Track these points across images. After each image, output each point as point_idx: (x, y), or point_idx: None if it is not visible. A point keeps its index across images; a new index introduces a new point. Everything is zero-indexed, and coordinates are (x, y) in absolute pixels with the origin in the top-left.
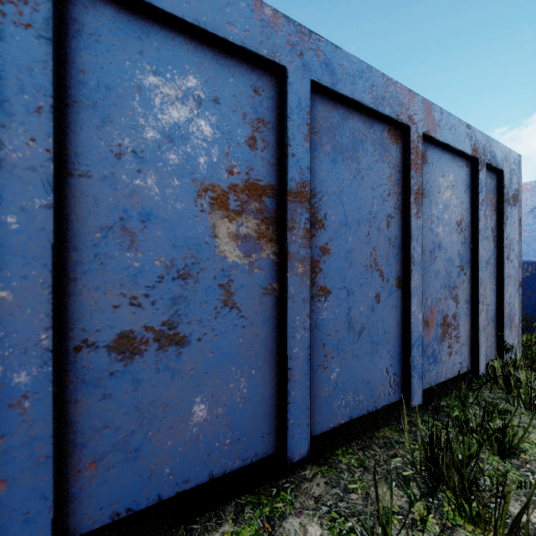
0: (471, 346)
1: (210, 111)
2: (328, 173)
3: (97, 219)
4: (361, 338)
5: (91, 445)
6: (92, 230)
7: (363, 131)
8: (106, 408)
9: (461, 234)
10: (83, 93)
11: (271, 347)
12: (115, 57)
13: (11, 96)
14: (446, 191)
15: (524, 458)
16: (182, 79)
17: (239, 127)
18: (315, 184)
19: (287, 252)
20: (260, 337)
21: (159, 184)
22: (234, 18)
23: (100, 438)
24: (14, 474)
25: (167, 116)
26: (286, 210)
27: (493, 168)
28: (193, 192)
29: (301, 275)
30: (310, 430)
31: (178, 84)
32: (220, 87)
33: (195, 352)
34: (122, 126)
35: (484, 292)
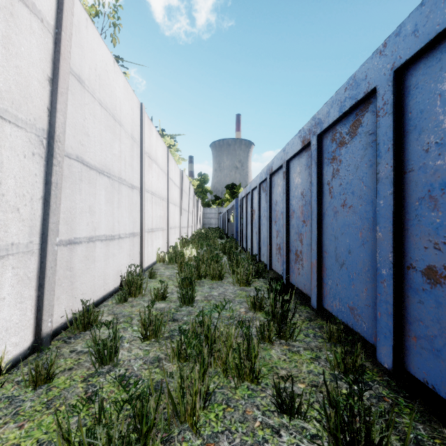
0: None
1: None
2: None
3: (416, 194)
4: None
5: (414, 326)
6: (414, 201)
7: None
8: (421, 309)
9: None
10: (410, 124)
11: None
12: (425, 88)
13: (381, 149)
14: None
15: None
16: None
17: None
18: None
19: None
20: None
21: None
22: None
23: (418, 325)
24: (382, 312)
25: None
26: None
27: None
28: None
29: None
30: None
31: None
32: None
33: None
34: (429, 129)
35: None
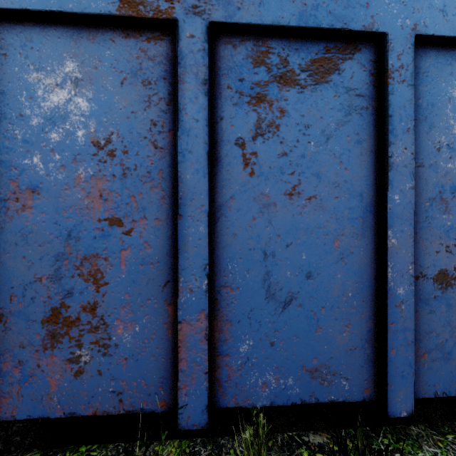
0: None
1: None
2: None
3: (426, 194)
4: None
5: (423, 341)
6: (424, 201)
7: None
8: (431, 319)
9: None
10: (419, 112)
11: None
12: (436, 82)
13: (396, 125)
14: None
15: None
16: None
17: None
18: None
19: None
20: None
21: None
22: None
23: (428, 338)
24: (397, 346)
25: None
26: None
27: None
28: None
29: None
30: None
31: None
32: None
33: None
34: (440, 128)
35: None
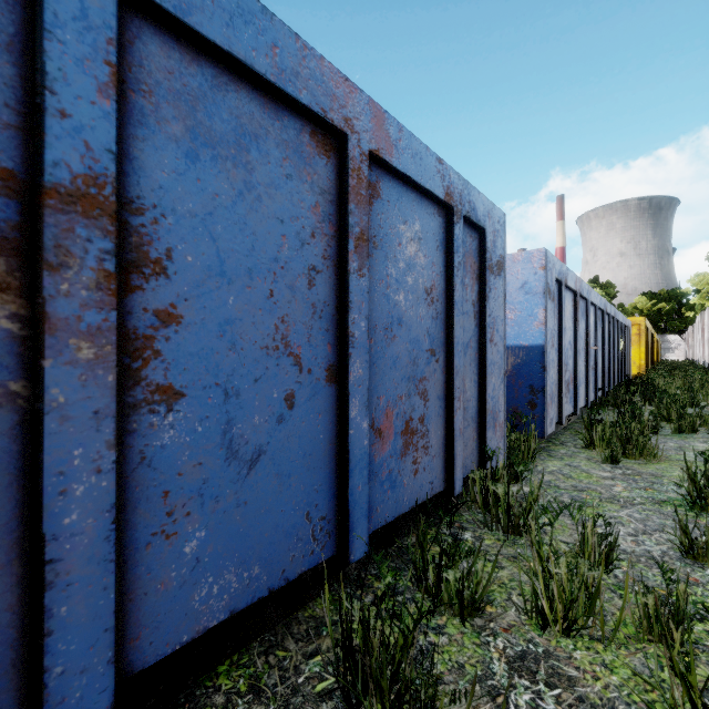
0: (445, 457)
1: None
2: (178, 176)
3: None
4: (256, 470)
5: None
6: None
7: (259, 120)
8: None
9: (431, 307)
10: None
11: (4, 522)
12: None
13: None
14: (410, 244)
15: (488, 615)
16: None
17: None
18: (142, 190)
19: (44, 315)
20: None
21: None
22: None
23: None
24: None
25: None
26: (38, 226)
27: (474, 225)
28: None
29: (88, 363)
30: (116, 670)
31: None
32: None
33: None
34: None
35: (461, 385)
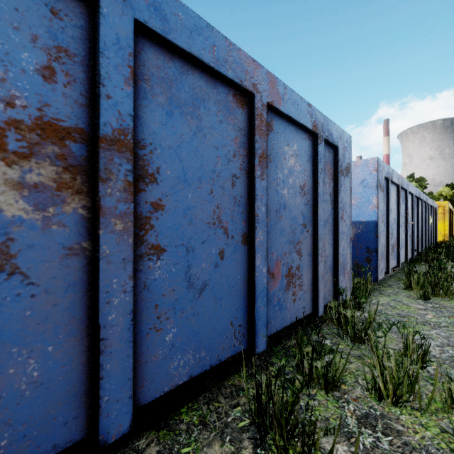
0: (312, 292)
1: None
2: (162, 126)
3: None
4: (203, 295)
5: None
6: None
7: (205, 90)
8: None
9: (304, 197)
10: None
11: (80, 317)
12: None
13: None
14: (291, 158)
15: (343, 390)
16: None
17: (24, 50)
18: (144, 135)
19: (99, 206)
20: (62, 305)
21: None
22: None
23: None
24: None
25: None
26: (97, 158)
27: (331, 144)
28: None
29: (120, 232)
30: (133, 402)
31: None
32: None
33: None
34: None
35: (323, 246)
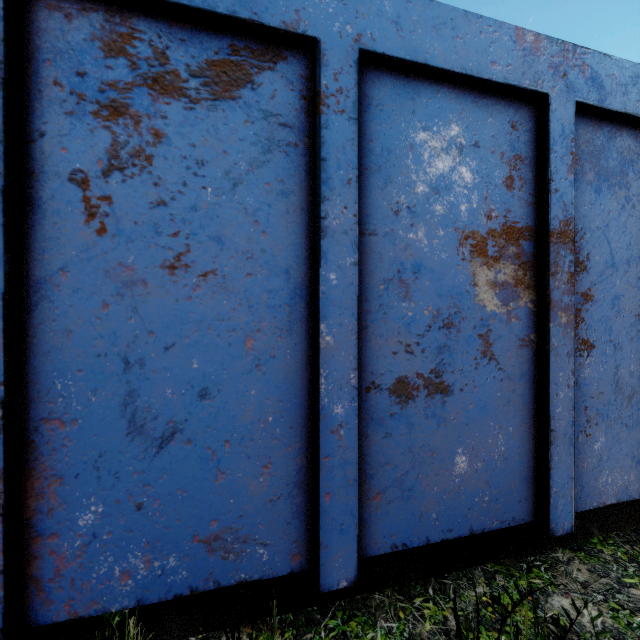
0: None
1: (470, 157)
2: (591, 206)
3: (381, 273)
4: (631, 404)
5: (377, 477)
6: (377, 283)
7: (633, 149)
8: (387, 446)
9: None
10: (371, 160)
11: (528, 405)
12: (394, 121)
13: (332, 174)
14: None
15: None
16: (446, 129)
17: (496, 168)
18: (575, 220)
19: (549, 300)
20: (517, 392)
21: (427, 236)
22: (497, 56)
23: (383, 473)
24: (334, 489)
25: (433, 169)
26: (548, 253)
27: None
28: (455, 241)
29: (564, 325)
30: (574, 503)
31: (443, 135)
32: (479, 130)
33: (457, 402)
34: (399, 184)
35: None
